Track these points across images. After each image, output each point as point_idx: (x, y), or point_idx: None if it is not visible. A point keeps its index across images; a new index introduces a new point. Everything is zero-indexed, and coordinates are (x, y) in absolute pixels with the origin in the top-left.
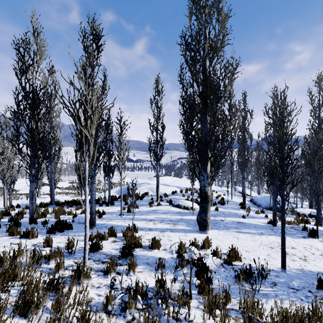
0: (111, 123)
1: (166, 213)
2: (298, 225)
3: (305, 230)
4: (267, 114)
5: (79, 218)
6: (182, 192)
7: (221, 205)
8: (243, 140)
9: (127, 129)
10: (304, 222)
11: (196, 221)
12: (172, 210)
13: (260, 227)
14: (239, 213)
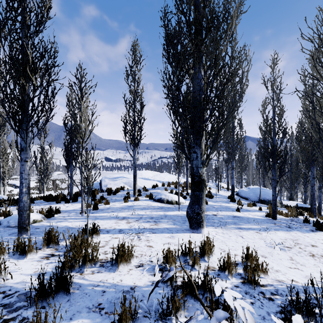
0: (56, 66)
1: (145, 208)
2: (297, 217)
3: (307, 223)
4: (266, 86)
5: (10, 219)
6: (164, 185)
7: (209, 198)
8: (232, 125)
9: (90, 93)
10: (299, 214)
11: (184, 217)
12: (152, 205)
13: (260, 221)
14: (231, 207)
